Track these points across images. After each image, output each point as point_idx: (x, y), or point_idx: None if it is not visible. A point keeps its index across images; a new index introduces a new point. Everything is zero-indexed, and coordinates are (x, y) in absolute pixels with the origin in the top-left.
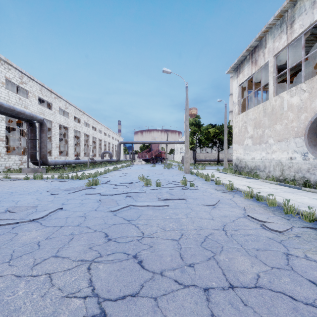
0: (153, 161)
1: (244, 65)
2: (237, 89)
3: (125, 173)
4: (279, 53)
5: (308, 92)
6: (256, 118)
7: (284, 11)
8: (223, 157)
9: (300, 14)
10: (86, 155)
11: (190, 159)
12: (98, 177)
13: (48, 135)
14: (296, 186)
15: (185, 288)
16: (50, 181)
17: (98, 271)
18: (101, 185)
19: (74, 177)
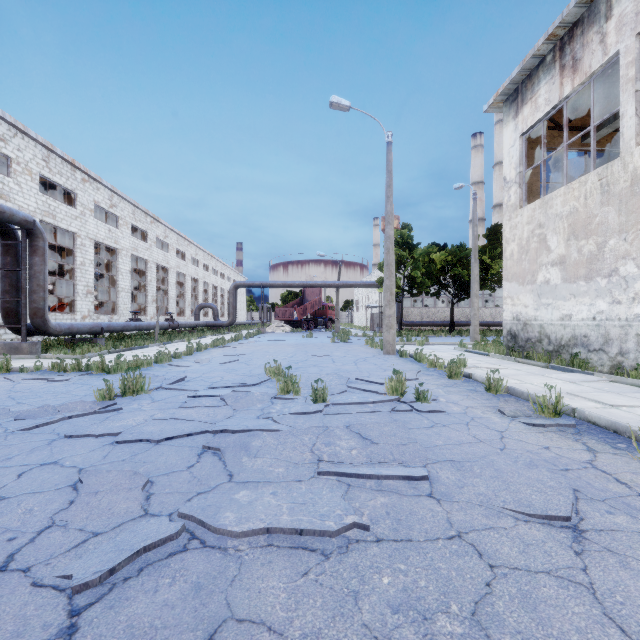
0: (309, 325)
1: (539, 81)
2: (517, 145)
3: (239, 353)
4: None
5: None
6: (576, 210)
7: None
8: (460, 316)
9: None
10: (162, 313)
11: None
12: (164, 364)
13: (69, 266)
14: None
15: None
16: (20, 379)
17: None
18: (151, 394)
19: (92, 366)
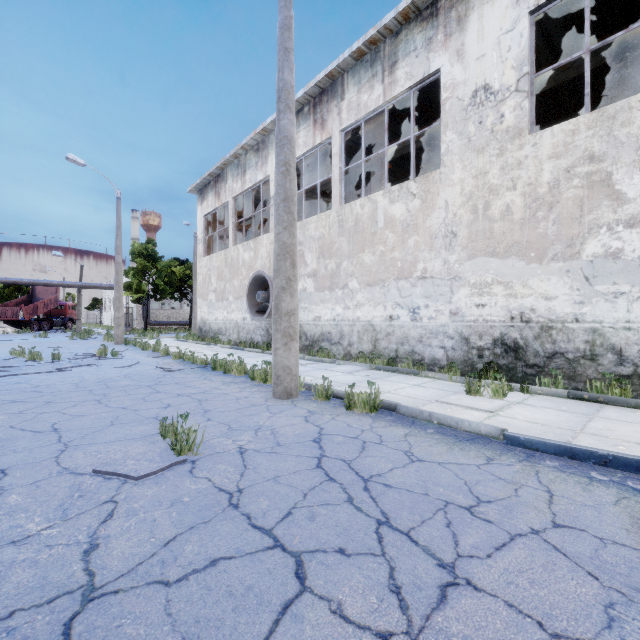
0: (42, 325)
1: (209, 192)
2: (202, 221)
3: None
4: (237, 197)
5: (254, 252)
6: (219, 267)
7: (238, 154)
8: None
9: (250, 167)
10: None
11: (138, 321)
12: None
13: None
14: (242, 348)
15: (77, 391)
16: None
17: (0, 397)
18: None
19: None
